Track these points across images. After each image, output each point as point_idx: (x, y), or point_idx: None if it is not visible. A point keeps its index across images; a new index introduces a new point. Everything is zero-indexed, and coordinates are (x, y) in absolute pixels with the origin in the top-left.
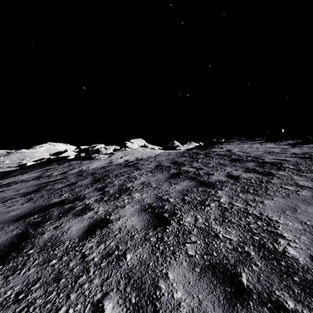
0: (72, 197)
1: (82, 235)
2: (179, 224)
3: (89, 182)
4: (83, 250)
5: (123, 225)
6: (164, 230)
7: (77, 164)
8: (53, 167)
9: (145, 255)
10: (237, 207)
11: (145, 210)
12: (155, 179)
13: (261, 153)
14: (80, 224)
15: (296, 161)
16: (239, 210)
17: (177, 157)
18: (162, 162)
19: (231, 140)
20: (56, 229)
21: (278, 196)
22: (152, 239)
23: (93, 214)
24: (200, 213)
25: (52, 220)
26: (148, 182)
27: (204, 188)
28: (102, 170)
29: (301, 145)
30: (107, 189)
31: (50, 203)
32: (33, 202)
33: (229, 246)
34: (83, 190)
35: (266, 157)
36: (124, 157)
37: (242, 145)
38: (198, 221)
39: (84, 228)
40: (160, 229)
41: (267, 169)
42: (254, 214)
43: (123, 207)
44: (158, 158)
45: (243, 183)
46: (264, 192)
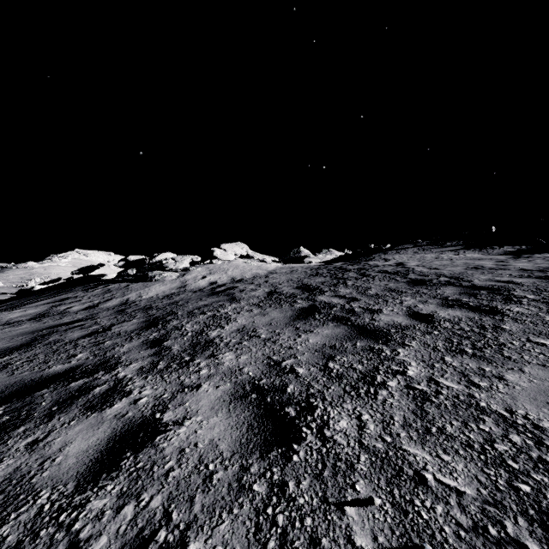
0: (92, 362)
1: (87, 470)
2: (323, 438)
3: (135, 326)
4: (77, 523)
5: (191, 441)
6: (287, 458)
7: (119, 289)
8: (74, 295)
9: (236, 546)
10: (449, 391)
11: (243, 397)
12: (266, 320)
13: (461, 269)
14: (91, 434)
15: (534, 284)
16: (457, 398)
17: (308, 276)
18: (280, 285)
19: (402, 245)
20: (31, 450)
21: (530, 362)
22: (257, 487)
23: (126, 408)
24: (369, 407)
25: (31, 423)
26: (253, 328)
27: (367, 341)
28: (166, 301)
29: (529, 254)
30: (168, 342)
31: (43, 376)
32: (9, 373)
33: (460, 516)
34: (119, 345)
35: (474, 277)
36: (210, 276)
37: (423, 255)
38: (367, 430)
39: (98, 448)
40: (278, 454)
41: (486, 302)
42: (494, 411)
43: (196, 388)
44: (272, 278)
45: (445, 330)
46: (497, 352)
